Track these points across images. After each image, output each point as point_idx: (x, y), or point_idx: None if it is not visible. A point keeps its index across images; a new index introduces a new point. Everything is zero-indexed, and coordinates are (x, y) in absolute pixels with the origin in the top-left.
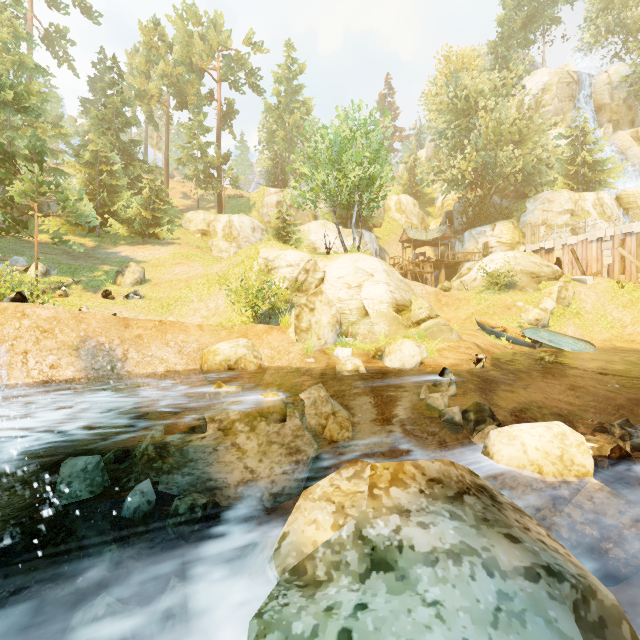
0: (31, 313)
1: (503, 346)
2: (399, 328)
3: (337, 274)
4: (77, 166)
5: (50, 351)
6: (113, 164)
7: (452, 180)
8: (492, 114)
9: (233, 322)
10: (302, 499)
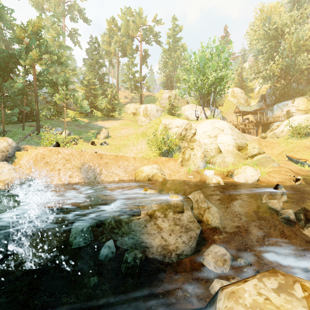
0: (61, 152)
1: (306, 170)
2: (240, 159)
3: (203, 130)
4: (81, 87)
5: (69, 169)
6: (95, 85)
7: (265, 77)
8: (293, 35)
9: (149, 156)
10: (233, 301)
